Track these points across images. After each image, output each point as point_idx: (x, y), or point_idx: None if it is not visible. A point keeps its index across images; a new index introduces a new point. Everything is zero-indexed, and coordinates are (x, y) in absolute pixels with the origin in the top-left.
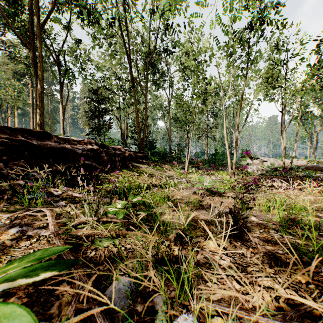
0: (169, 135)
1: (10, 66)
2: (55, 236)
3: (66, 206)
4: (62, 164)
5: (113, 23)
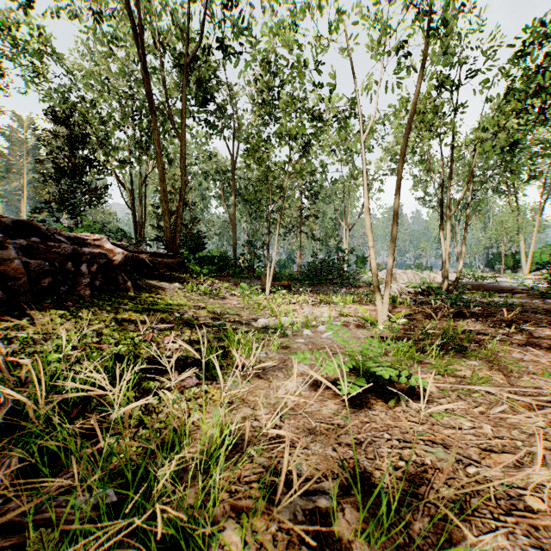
0: (233, 225)
1: None
2: None
3: None
4: None
5: None
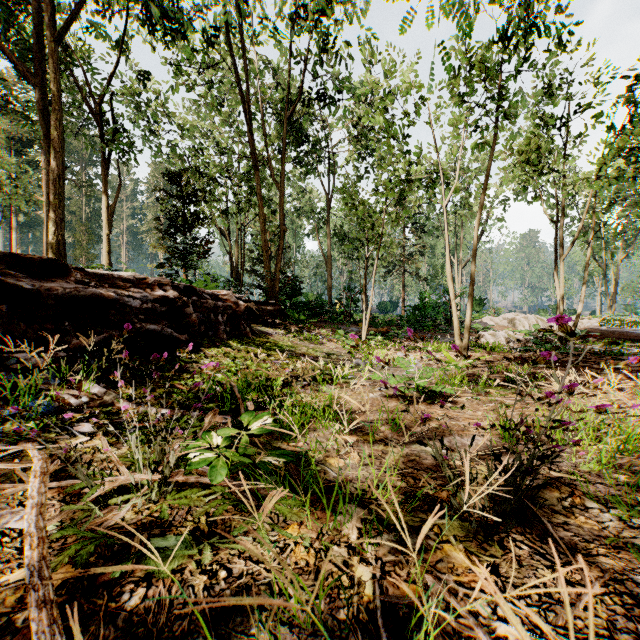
0: (329, 267)
1: (2, 124)
2: (34, 548)
3: (94, 435)
4: (95, 333)
5: (214, 36)
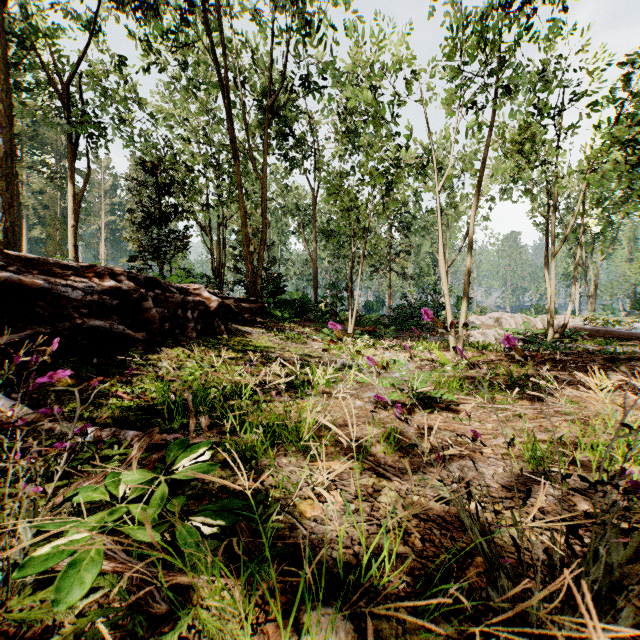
0: (314, 265)
1: None
2: None
3: None
4: (15, 330)
5: (190, 14)
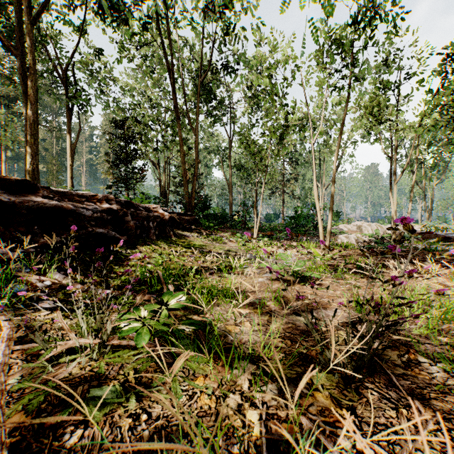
0: (230, 189)
1: None
2: None
3: (54, 310)
4: (57, 234)
5: (148, 23)
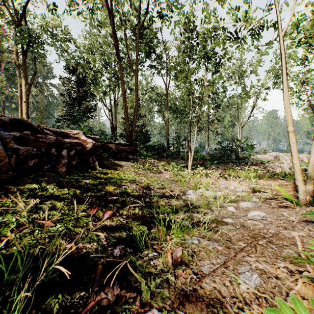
0: (167, 126)
1: None
2: None
3: None
4: None
5: None
